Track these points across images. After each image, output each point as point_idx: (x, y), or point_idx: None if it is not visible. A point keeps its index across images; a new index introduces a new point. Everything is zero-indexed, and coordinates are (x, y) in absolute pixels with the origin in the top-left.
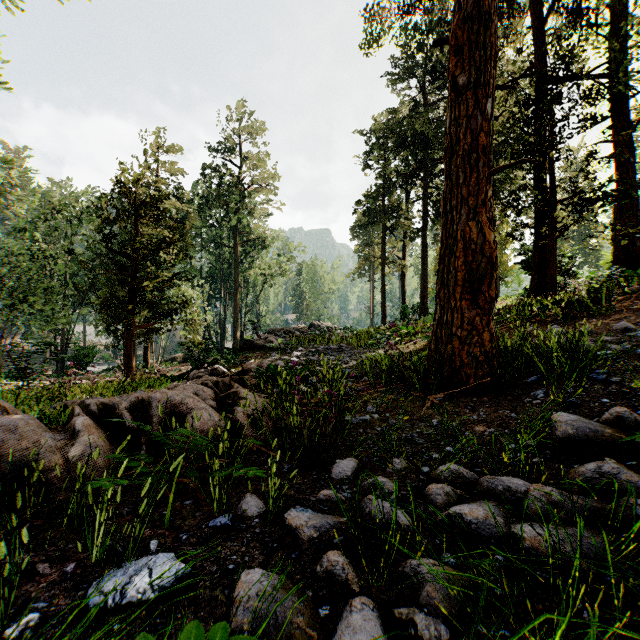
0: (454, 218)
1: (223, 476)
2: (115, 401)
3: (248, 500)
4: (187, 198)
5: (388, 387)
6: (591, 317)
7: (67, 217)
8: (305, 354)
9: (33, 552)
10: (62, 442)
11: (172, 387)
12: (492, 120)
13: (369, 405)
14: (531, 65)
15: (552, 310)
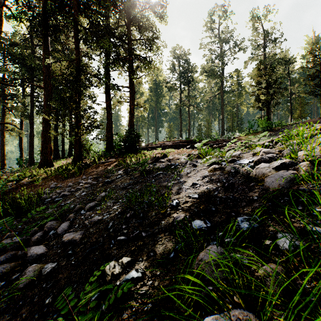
0: None
1: None
2: None
3: None
4: None
5: None
6: (74, 177)
7: None
8: None
9: None
10: None
11: None
12: None
13: None
14: (75, 60)
15: (74, 170)
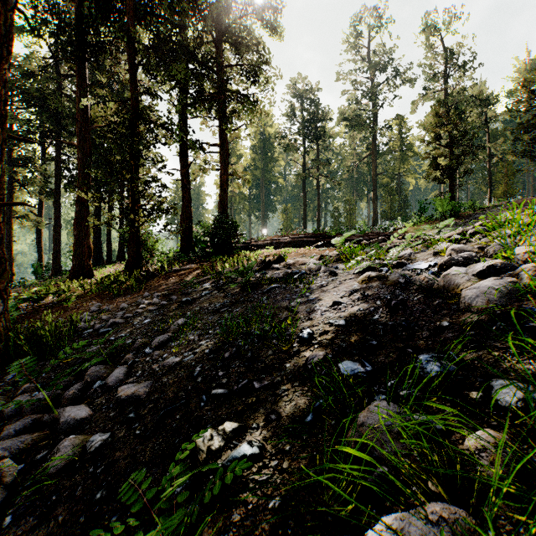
0: None
1: None
2: None
3: None
4: None
5: None
6: (130, 294)
7: None
8: None
9: None
10: None
11: None
12: (3, 163)
13: None
14: (130, 99)
15: (128, 282)
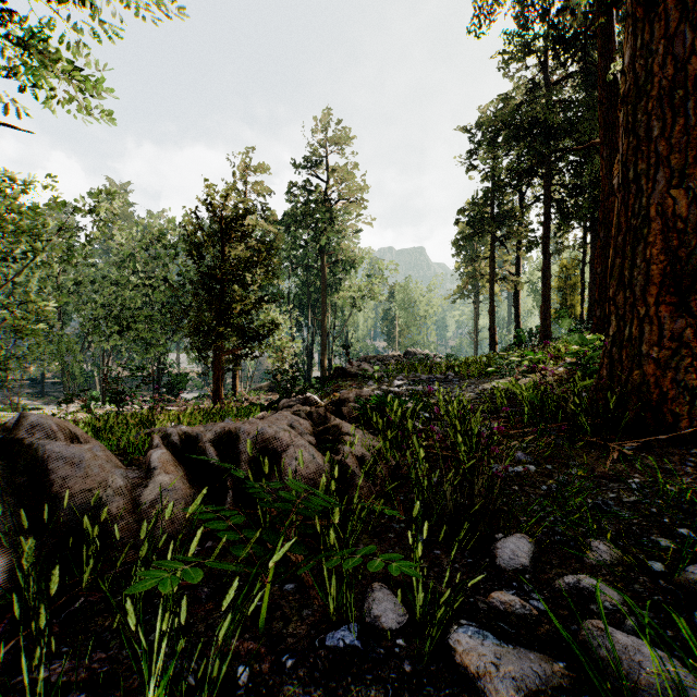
0: (642, 188)
1: (349, 567)
2: (199, 431)
3: (379, 597)
4: (274, 219)
5: (537, 427)
6: None
7: (162, 245)
8: (406, 384)
9: (74, 656)
10: (134, 481)
11: (261, 417)
12: None
13: (517, 451)
14: None
15: None
